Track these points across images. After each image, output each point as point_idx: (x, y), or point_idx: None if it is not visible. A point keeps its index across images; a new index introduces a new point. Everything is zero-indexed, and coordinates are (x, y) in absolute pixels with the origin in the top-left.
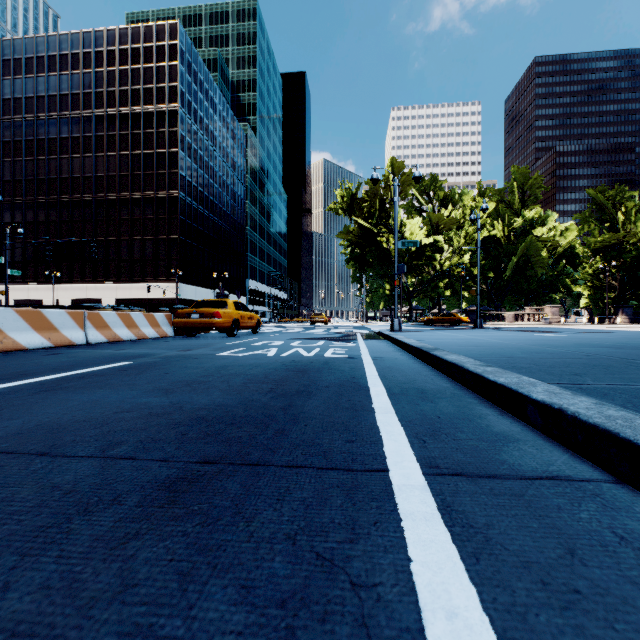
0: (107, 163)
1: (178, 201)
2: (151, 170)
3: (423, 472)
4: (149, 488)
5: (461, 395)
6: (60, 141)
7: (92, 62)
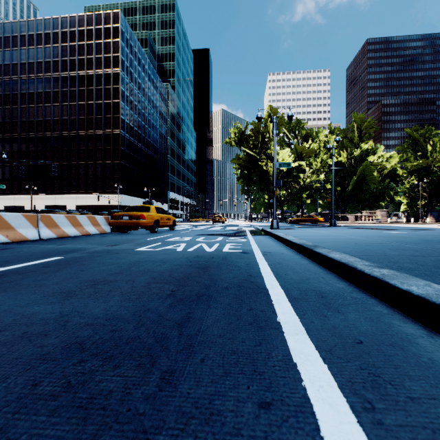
0: (70, 110)
1: (119, 137)
2: (100, 115)
3: None
4: None
5: (363, 301)
6: (36, 94)
7: (59, 39)
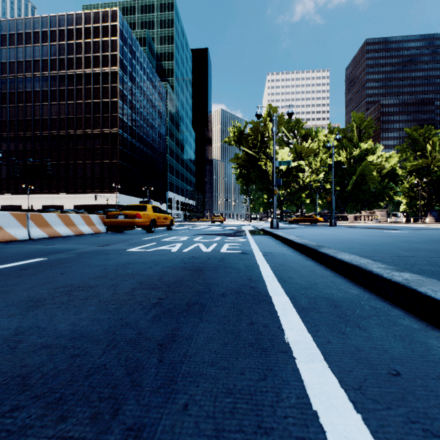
0: (67, 109)
1: (117, 136)
2: (98, 114)
3: None
4: None
5: (385, 311)
6: (34, 93)
7: (56, 37)
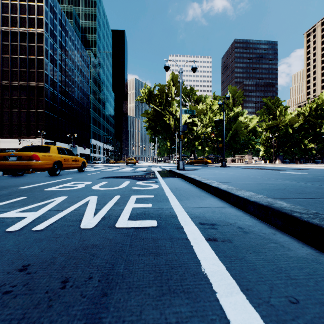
0: None
1: (43, 89)
2: (25, 68)
3: None
4: None
5: None
6: None
7: None
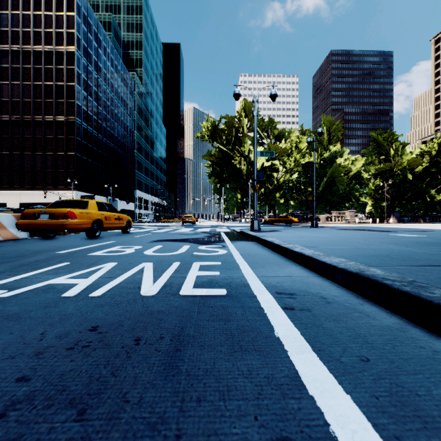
0: (11, 90)
1: (75, 125)
2: (51, 98)
3: None
4: None
5: None
6: None
7: None
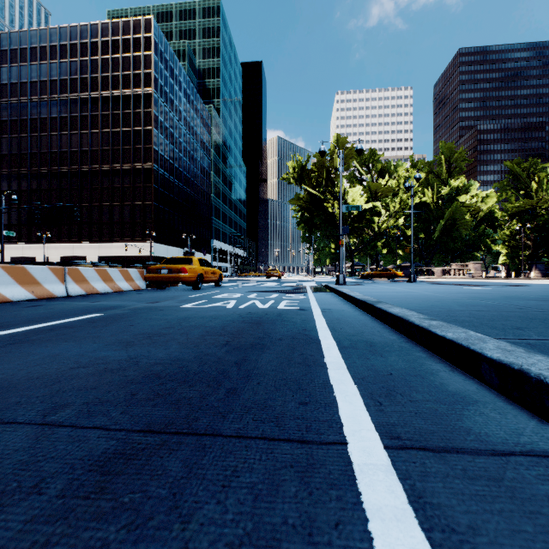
0: (91, 139)
1: (152, 172)
2: (129, 145)
3: (384, 445)
4: (79, 468)
5: (409, 348)
6: (50, 120)
7: (78, 52)
